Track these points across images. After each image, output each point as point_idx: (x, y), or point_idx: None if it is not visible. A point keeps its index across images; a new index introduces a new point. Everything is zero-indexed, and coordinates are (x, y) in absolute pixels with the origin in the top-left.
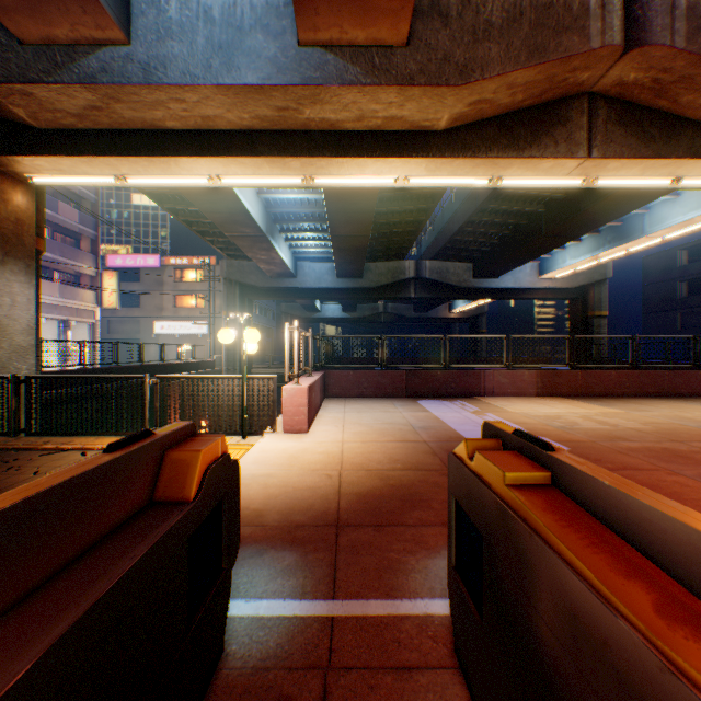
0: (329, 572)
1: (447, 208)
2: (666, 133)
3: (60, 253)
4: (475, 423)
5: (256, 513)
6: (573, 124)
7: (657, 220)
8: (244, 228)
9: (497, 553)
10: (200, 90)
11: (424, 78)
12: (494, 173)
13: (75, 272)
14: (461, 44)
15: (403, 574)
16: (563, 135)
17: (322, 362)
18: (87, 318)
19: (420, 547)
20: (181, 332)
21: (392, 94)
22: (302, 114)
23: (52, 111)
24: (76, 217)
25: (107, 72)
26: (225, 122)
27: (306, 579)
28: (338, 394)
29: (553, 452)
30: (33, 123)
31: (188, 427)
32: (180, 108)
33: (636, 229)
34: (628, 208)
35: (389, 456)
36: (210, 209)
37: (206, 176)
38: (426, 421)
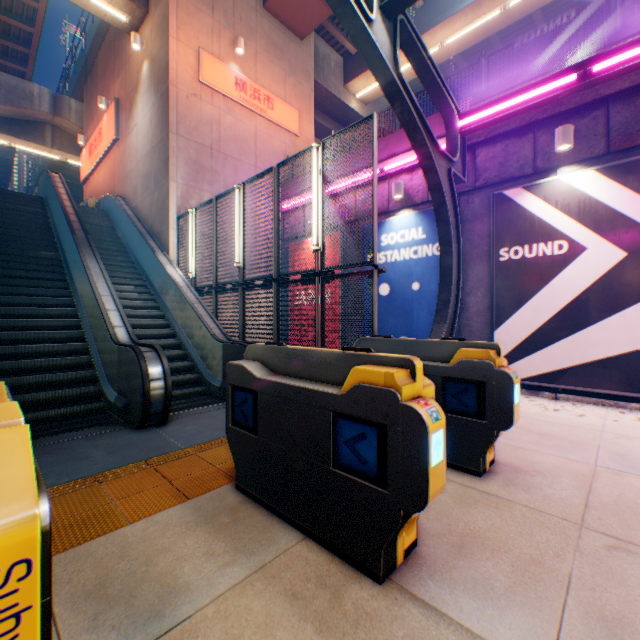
0: None
1: (43, 159)
2: None
3: None
4: None
5: None
6: (46, 134)
7: None
8: None
9: None
10: None
11: None
12: (10, 141)
13: None
14: None
15: None
16: (41, 137)
17: None
18: None
19: None
20: None
21: None
22: None
23: None
24: None
25: None
26: None
27: None
28: None
29: None
30: None
31: None
32: None
33: None
34: None
35: None
36: None
37: None
38: None
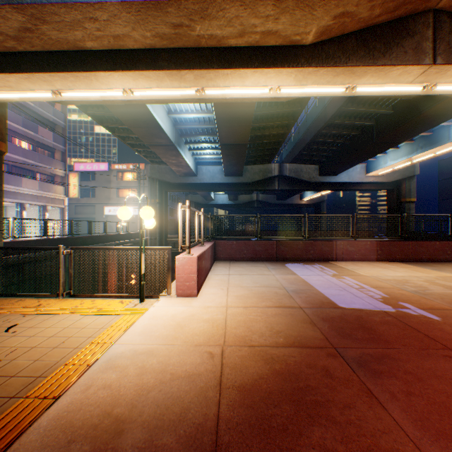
0: None
1: (302, 126)
2: None
3: (40, 161)
4: (339, 286)
5: (116, 426)
6: (420, 36)
7: None
8: (159, 139)
9: None
10: (108, 7)
11: None
12: (350, 82)
13: (50, 173)
14: None
15: None
16: (411, 45)
17: (213, 234)
18: (58, 204)
19: None
20: None
21: (269, 6)
22: (194, 30)
23: None
24: (50, 137)
25: None
26: (132, 40)
27: None
28: (225, 259)
29: None
30: None
31: None
32: (94, 28)
33: (444, 137)
34: (443, 118)
35: (270, 326)
36: (133, 125)
37: (121, 90)
38: (296, 284)
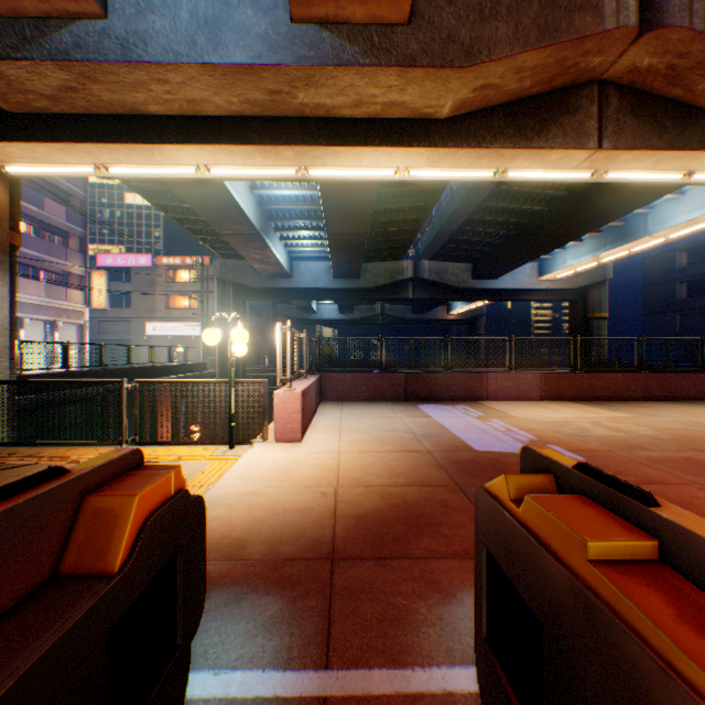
0: (321, 626)
1: (446, 207)
2: (680, 123)
3: (47, 251)
4: (481, 430)
5: (238, 542)
6: (583, 113)
7: (661, 220)
8: (237, 225)
9: (576, 666)
10: (185, 69)
11: (427, 59)
12: (499, 165)
13: (62, 271)
14: (467, 23)
15: (413, 629)
16: (572, 124)
17: (318, 364)
18: (75, 319)
19: (431, 588)
20: (173, 333)
21: (393, 77)
22: (296, 98)
23: (22, 92)
24: (63, 214)
25: (82, 48)
26: (212, 106)
27: (292, 639)
28: (335, 398)
29: (659, 509)
30: (3, 105)
31: (129, 456)
32: (163, 91)
33: (639, 229)
34: (632, 206)
35: (390, 468)
36: (201, 205)
37: (193, 167)
38: (428, 427)
